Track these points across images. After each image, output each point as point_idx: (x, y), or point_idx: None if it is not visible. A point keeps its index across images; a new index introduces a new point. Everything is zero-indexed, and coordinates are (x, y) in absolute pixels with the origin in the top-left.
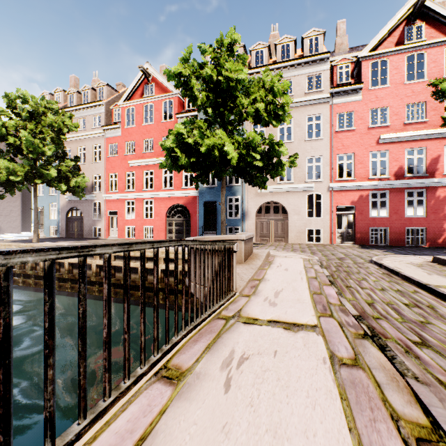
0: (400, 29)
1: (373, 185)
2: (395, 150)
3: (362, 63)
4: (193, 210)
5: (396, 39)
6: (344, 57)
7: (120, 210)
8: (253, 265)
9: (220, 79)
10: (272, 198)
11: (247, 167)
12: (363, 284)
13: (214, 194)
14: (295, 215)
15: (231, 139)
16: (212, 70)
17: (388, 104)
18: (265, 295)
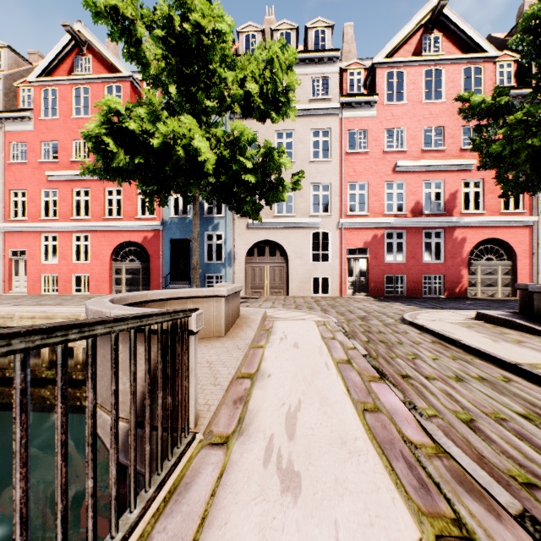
0: (417, 37)
1: (389, 222)
2: (412, 182)
3: (376, 71)
4: (154, 250)
5: (414, 48)
6: (356, 61)
7: (31, 249)
8: (240, 341)
9: (186, 27)
10: (267, 236)
11: (232, 185)
12: (423, 368)
13: (186, 227)
14: (297, 259)
15: (205, 134)
16: (172, 7)
17: (405, 125)
18: (267, 429)
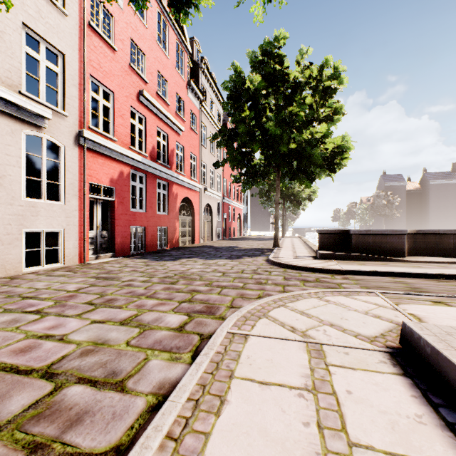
0: None
1: (137, 160)
2: (151, 122)
3: None
4: None
5: None
6: None
7: None
8: None
9: None
10: None
11: None
12: None
13: None
14: None
15: None
16: None
17: (146, 53)
18: None
